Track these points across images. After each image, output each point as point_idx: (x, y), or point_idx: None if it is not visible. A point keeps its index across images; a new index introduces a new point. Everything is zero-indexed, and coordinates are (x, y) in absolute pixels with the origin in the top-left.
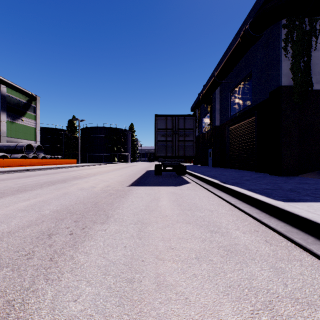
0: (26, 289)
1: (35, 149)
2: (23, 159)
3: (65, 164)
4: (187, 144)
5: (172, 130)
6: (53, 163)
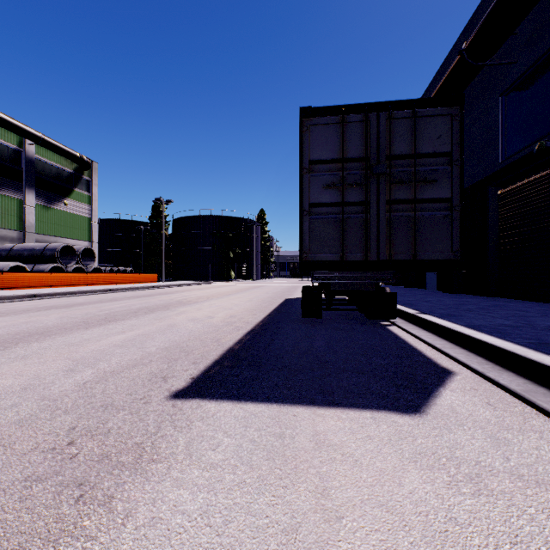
0: None
1: (80, 254)
2: (47, 274)
3: (135, 282)
4: (425, 215)
5: (365, 163)
6: (110, 281)
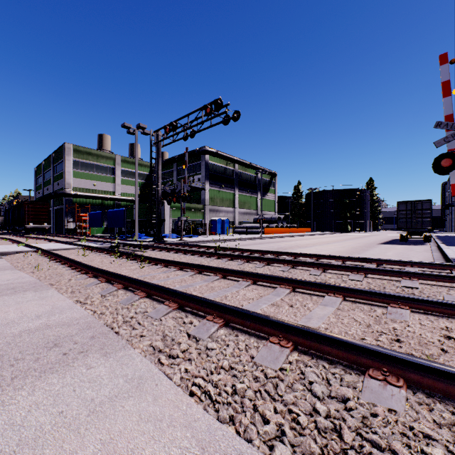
0: (367, 249)
1: (282, 220)
2: (281, 228)
3: (303, 232)
4: (424, 220)
5: (411, 211)
6: (295, 231)
